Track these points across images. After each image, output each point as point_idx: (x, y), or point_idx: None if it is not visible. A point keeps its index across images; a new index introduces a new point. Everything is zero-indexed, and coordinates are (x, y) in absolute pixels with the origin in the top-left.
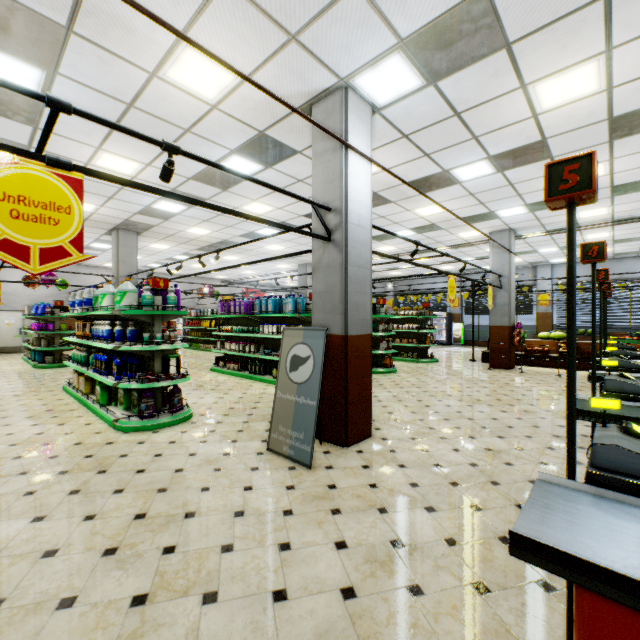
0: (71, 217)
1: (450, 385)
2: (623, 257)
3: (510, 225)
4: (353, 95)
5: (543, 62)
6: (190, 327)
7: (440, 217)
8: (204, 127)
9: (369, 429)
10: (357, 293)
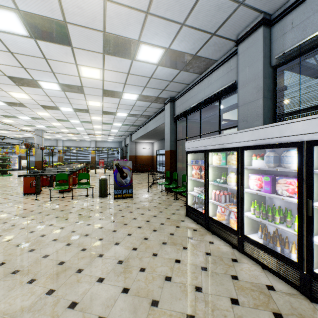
0: None
1: (17, 179)
2: (83, 140)
3: (42, 129)
4: None
5: (37, 111)
6: None
7: (14, 123)
8: None
9: None
10: None
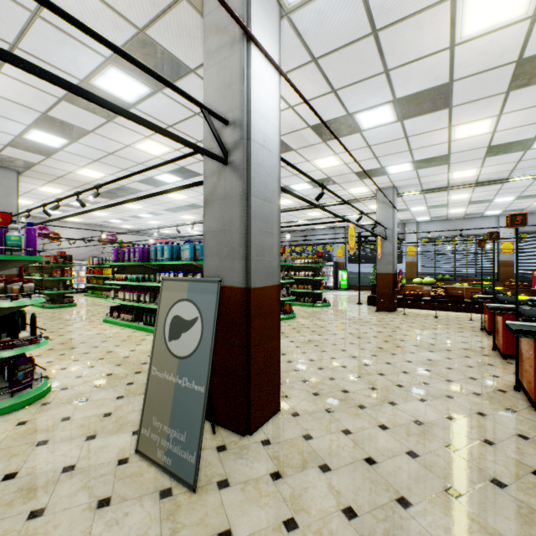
0: None
1: (348, 331)
2: (470, 217)
3: (394, 183)
4: None
5: None
6: (92, 275)
7: (336, 170)
8: None
9: (276, 403)
10: (262, 233)
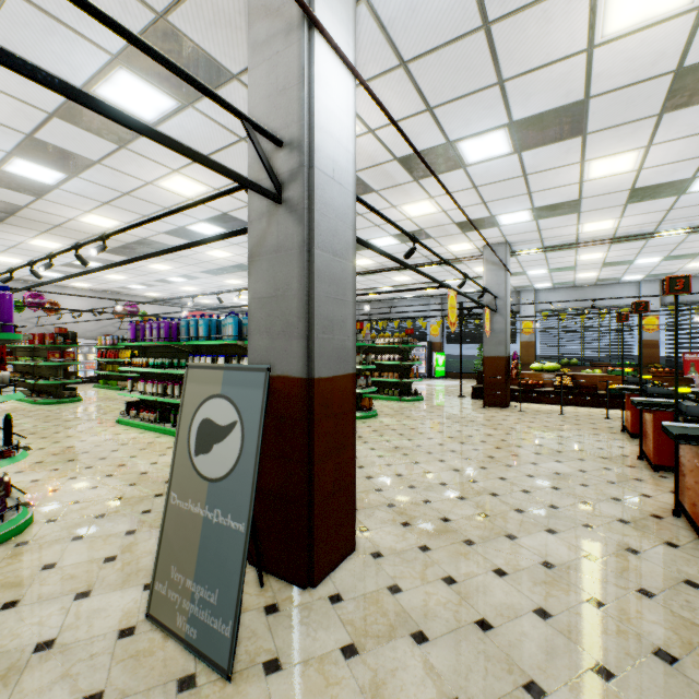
0: None
1: (448, 434)
2: (604, 284)
3: (508, 237)
4: None
5: None
6: (104, 359)
7: (431, 220)
8: None
9: (351, 539)
10: (330, 300)
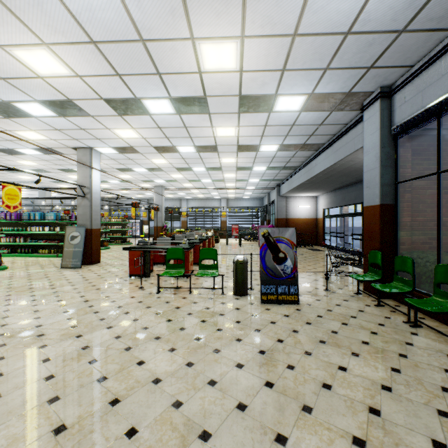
0: (19, 198)
1: None
2: (210, 198)
3: (162, 184)
4: (94, 151)
5: (151, 157)
6: None
7: (131, 179)
8: (20, 141)
9: (100, 260)
10: (96, 215)
